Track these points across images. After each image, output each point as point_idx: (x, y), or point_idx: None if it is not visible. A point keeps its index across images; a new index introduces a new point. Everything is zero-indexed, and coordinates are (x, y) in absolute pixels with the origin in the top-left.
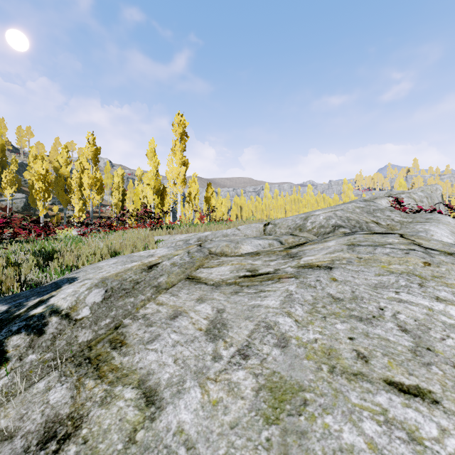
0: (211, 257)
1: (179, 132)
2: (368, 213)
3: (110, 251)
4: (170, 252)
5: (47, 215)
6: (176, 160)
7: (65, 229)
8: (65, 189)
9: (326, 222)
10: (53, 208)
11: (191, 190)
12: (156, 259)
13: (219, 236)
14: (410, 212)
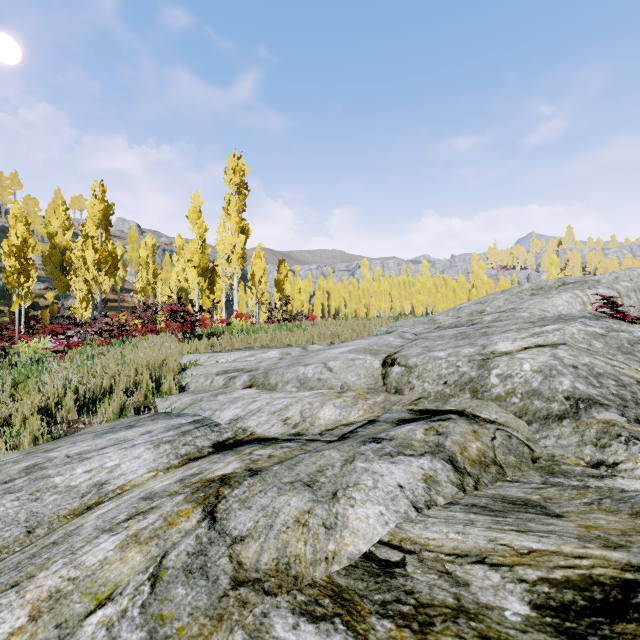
0: (238, 603)
1: (235, 182)
2: (624, 352)
3: (81, 400)
4: (99, 553)
5: (38, 305)
6: (231, 225)
7: (33, 341)
8: (62, 267)
9: (545, 384)
10: (47, 295)
11: (255, 269)
12: (12, 628)
13: (290, 380)
14: (628, 321)
